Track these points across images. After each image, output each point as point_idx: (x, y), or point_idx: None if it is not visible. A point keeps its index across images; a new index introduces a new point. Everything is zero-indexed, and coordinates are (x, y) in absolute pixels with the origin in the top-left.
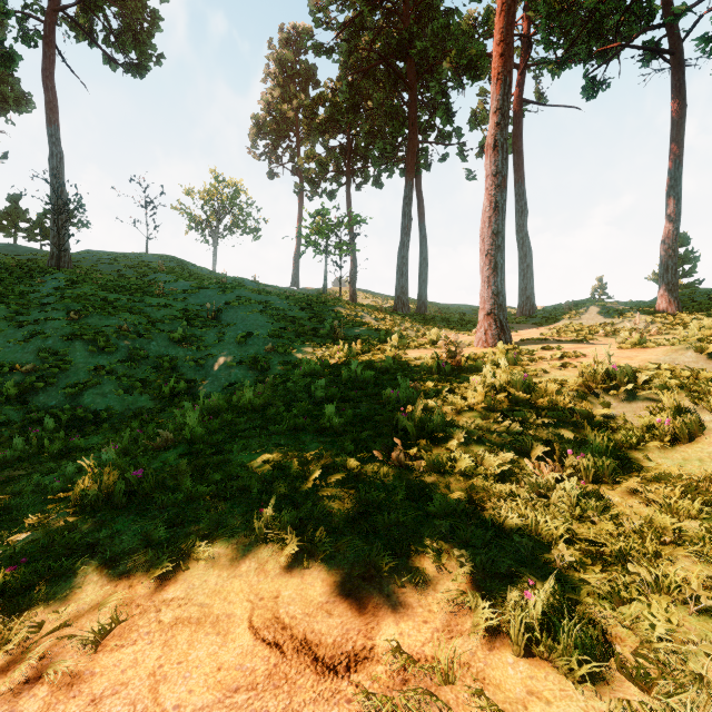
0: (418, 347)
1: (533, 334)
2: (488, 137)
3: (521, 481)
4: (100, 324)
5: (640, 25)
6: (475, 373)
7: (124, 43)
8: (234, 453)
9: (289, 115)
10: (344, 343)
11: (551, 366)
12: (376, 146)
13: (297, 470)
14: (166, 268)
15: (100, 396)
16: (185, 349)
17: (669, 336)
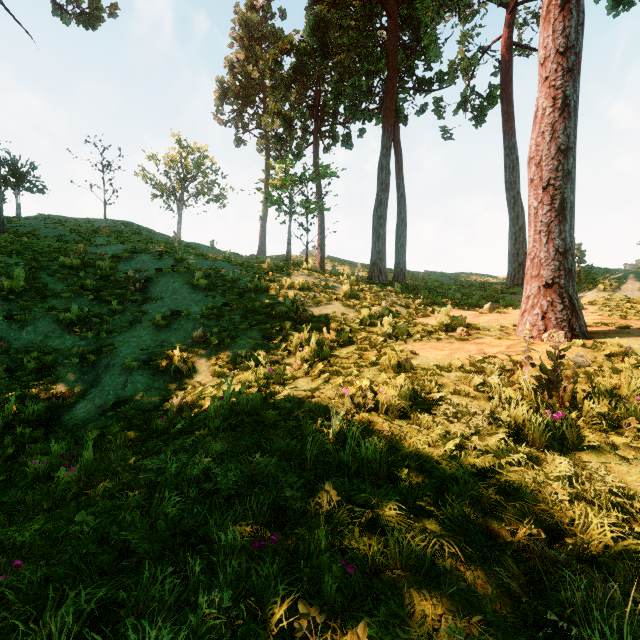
0: (426, 337)
1: None
2: None
3: None
4: None
5: None
6: (635, 435)
7: None
8: None
9: (254, 76)
10: (310, 327)
11: None
12: (349, 82)
13: None
14: (112, 232)
15: None
16: (76, 337)
17: None
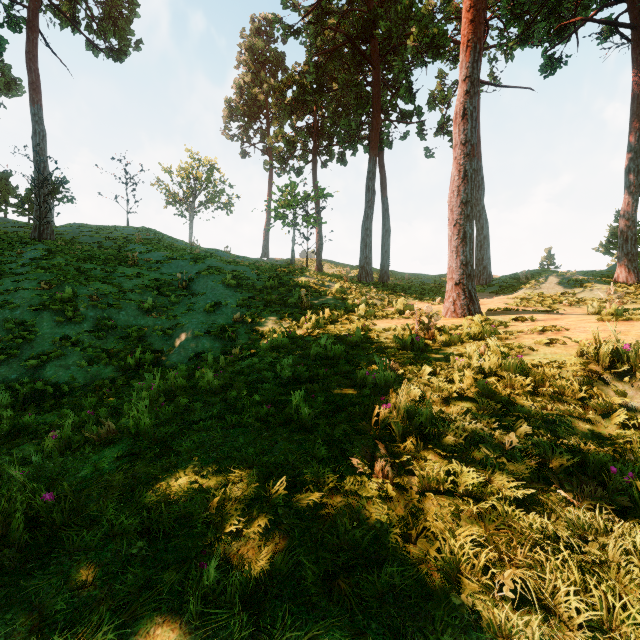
0: (386, 317)
1: (497, 303)
2: (457, 105)
3: (551, 511)
4: (71, 293)
5: (599, 2)
6: (451, 347)
7: (104, 29)
8: (182, 455)
9: (260, 98)
10: (311, 312)
11: (536, 342)
12: (341, 123)
13: (255, 490)
14: (143, 240)
15: (63, 368)
16: (154, 319)
17: (635, 306)
